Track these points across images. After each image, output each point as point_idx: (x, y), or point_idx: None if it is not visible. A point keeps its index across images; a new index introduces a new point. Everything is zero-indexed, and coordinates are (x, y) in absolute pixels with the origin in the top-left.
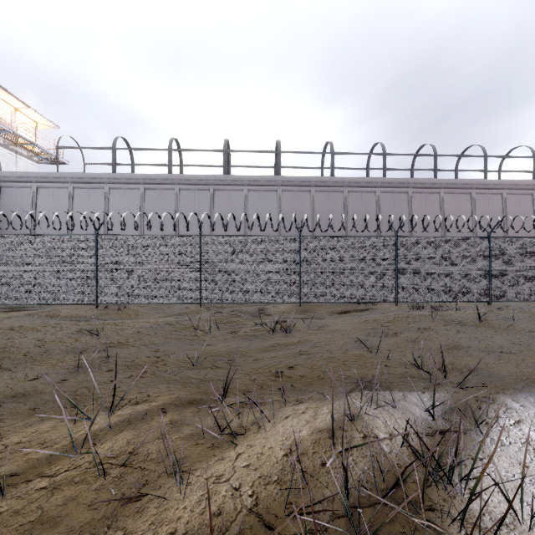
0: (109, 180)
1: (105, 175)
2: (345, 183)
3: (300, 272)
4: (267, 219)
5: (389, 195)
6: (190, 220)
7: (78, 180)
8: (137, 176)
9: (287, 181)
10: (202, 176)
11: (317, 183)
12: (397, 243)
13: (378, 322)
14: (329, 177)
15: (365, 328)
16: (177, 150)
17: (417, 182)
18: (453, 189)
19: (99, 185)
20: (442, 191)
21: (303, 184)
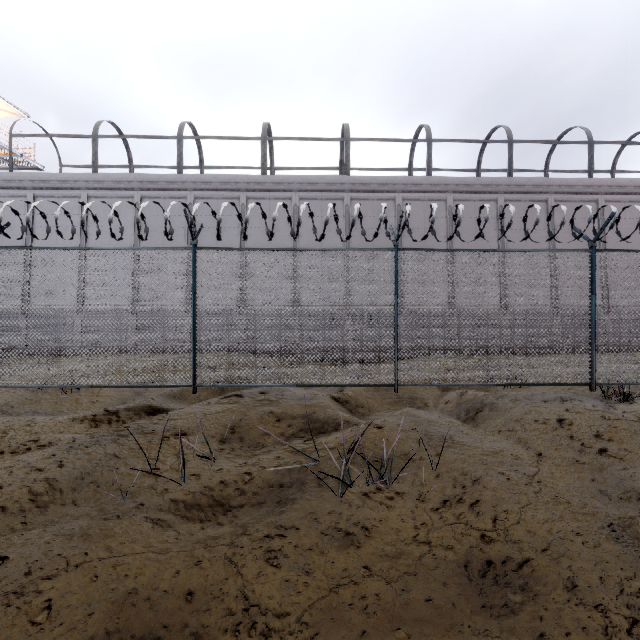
0: (88, 183)
1: (81, 177)
2: (450, 186)
3: (396, 323)
4: (328, 212)
5: (518, 204)
6: (210, 244)
7: (42, 184)
8: (129, 178)
9: (360, 184)
10: (229, 177)
11: (405, 187)
12: (595, 264)
13: (583, 436)
14: (425, 177)
15: (568, 456)
16: (191, 137)
17: (563, 184)
18: (619, 195)
19: (72, 193)
20: (602, 199)
21: (383, 188)
